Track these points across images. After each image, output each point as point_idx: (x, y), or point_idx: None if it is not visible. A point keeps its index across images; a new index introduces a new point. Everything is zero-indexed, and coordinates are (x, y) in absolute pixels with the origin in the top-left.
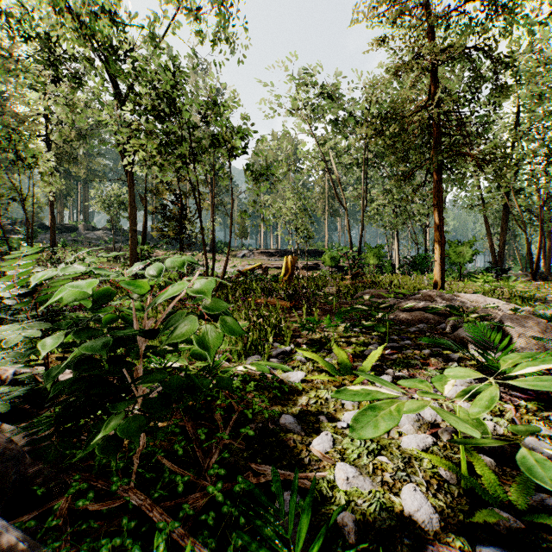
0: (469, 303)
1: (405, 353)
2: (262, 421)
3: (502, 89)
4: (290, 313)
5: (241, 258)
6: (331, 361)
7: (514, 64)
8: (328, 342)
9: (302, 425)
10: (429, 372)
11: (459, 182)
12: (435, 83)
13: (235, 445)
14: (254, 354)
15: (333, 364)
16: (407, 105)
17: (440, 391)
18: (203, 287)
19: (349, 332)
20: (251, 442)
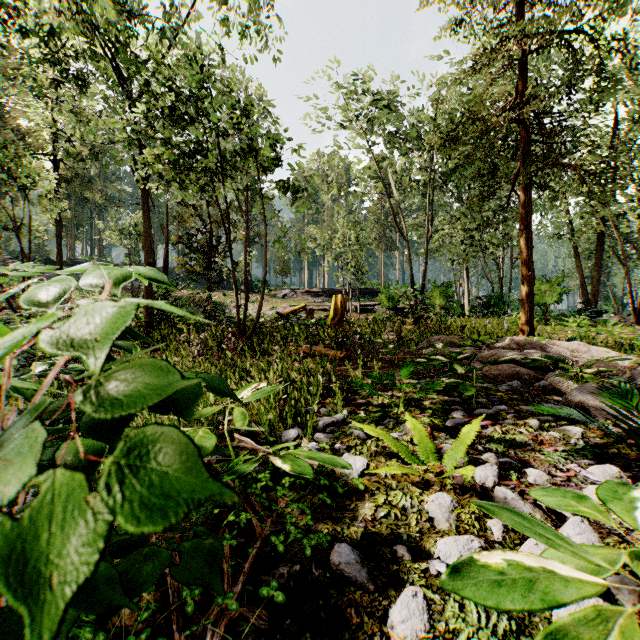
0: (569, 353)
1: (504, 424)
2: (301, 558)
3: (610, 81)
4: (340, 365)
5: (282, 298)
6: (402, 438)
7: (625, 49)
8: (394, 408)
9: (368, 567)
10: (547, 456)
11: (550, 202)
12: (523, 77)
13: (250, 623)
14: (292, 425)
15: (405, 442)
16: (481, 114)
17: (630, 524)
18: (95, 327)
19: (424, 394)
20: (280, 608)
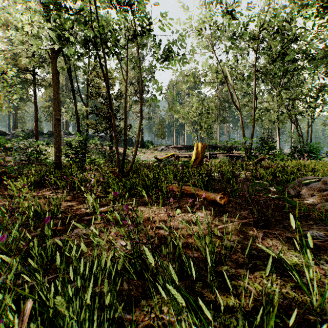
0: None
1: None
2: None
3: None
4: (218, 214)
5: (160, 151)
6: None
7: None
8: None
9: None
10: None
11: None
12: None
13: None
14: None
15: None
16: (302, 12)
17: None
18: None
19: None
20: None
